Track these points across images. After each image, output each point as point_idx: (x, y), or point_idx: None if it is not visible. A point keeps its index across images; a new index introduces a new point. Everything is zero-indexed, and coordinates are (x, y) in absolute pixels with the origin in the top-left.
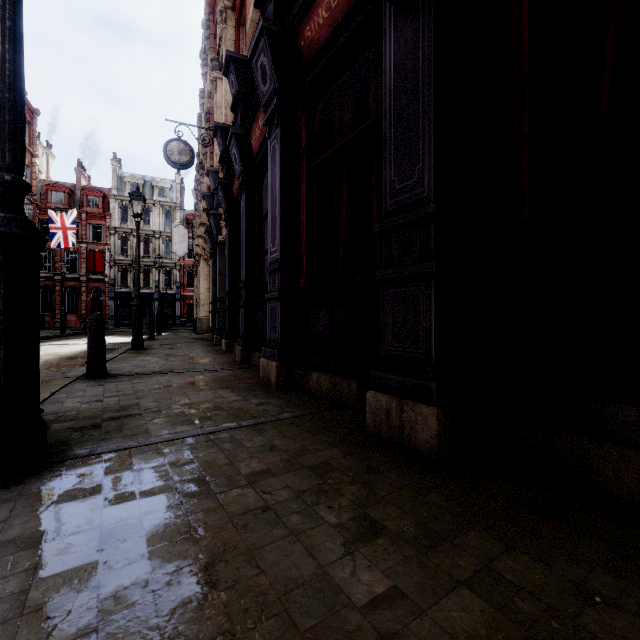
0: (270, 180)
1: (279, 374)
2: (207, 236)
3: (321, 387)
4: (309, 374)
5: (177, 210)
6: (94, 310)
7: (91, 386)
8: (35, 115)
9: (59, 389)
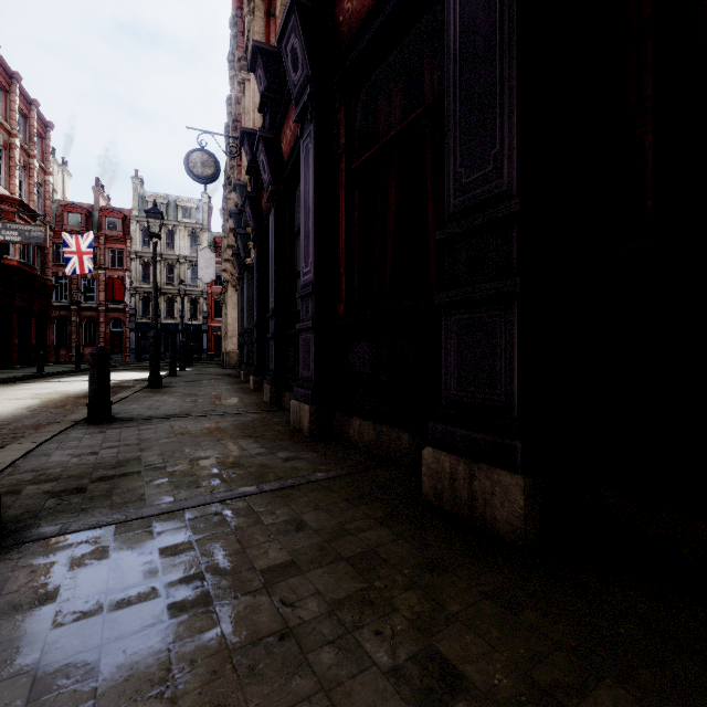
0: (302, 187)
1: (313, 420)
2: (234, 259)
3: (364, 437)
4: (349, 421)
5: (204, 232)
6: (113, 343)
7: (90, 433)
8: (48, 129)
9: (51, 437)
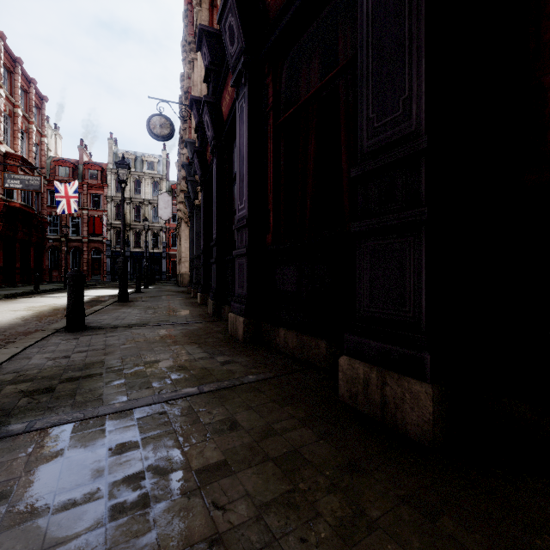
0: (238, 139)
1: (246, 329)
2: (186, 201)
3: (288, 344)
4: (276, 330)
5: (163, 181)
6: (94, 267)
7: (66, 340)
8: (44, 101)
9: (34, 343)
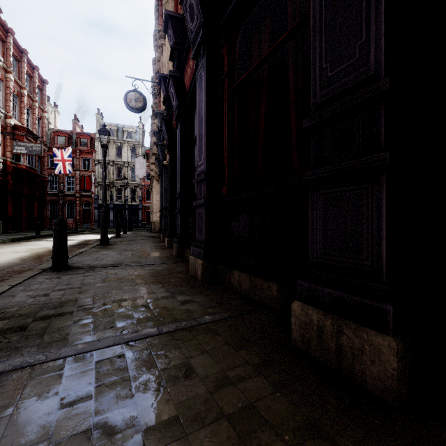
0: (197, 104)
1: (204, 271)
2: (156, 162)
3: (241, 285)
4: (230, 272)
5: (139, 147)
6: (84, 216)
7: (49, 278)
8: (45, 84)
9: (22, 281)
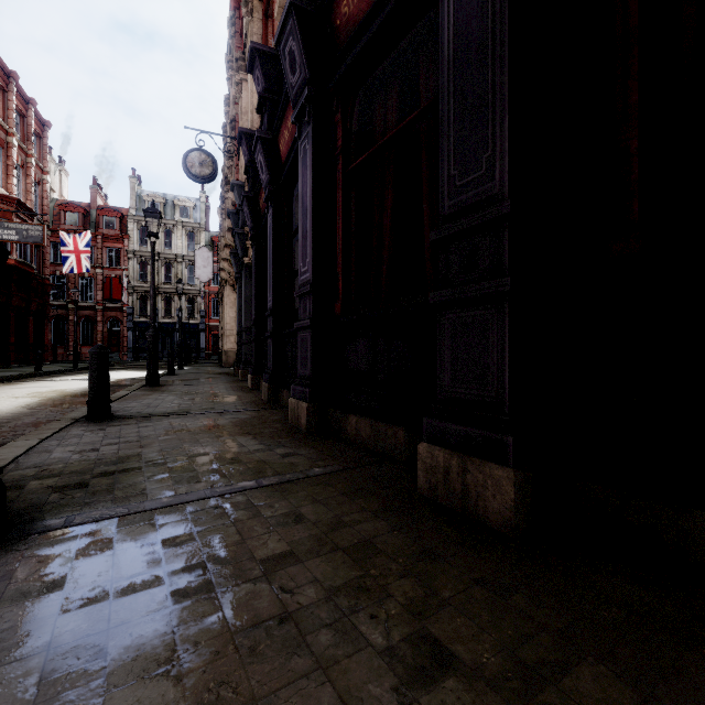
0: (300, 188)
1: (310, 417)
2: (232, 258)
3: (360, 434)
4: (346, 418)
5: (201, 231)
6: (111, 342)
7: (90, 431)
8: (46, 128)
9: (51, 434)
